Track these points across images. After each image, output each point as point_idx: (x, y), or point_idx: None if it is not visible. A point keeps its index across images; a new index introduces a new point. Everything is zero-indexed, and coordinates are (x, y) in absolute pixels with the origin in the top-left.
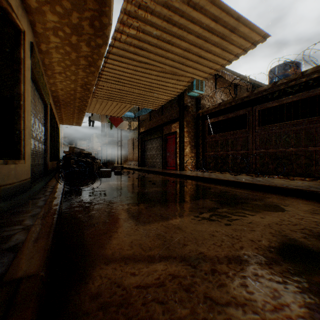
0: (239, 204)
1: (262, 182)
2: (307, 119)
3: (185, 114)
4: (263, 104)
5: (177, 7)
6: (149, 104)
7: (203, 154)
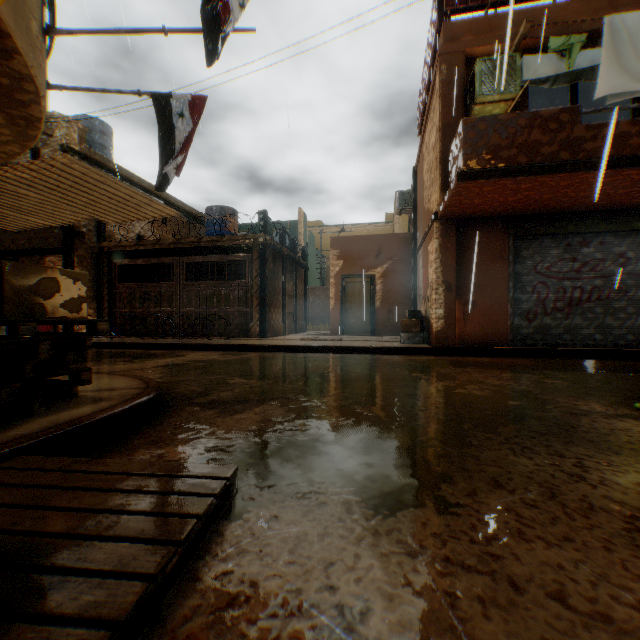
0: (153, 357)
1: (182, 342)
2: (227, 282)
3: (77, 245)
4: (191, 257)
5: (92, 181)
6: (5, 222)
7: (111, 312)
